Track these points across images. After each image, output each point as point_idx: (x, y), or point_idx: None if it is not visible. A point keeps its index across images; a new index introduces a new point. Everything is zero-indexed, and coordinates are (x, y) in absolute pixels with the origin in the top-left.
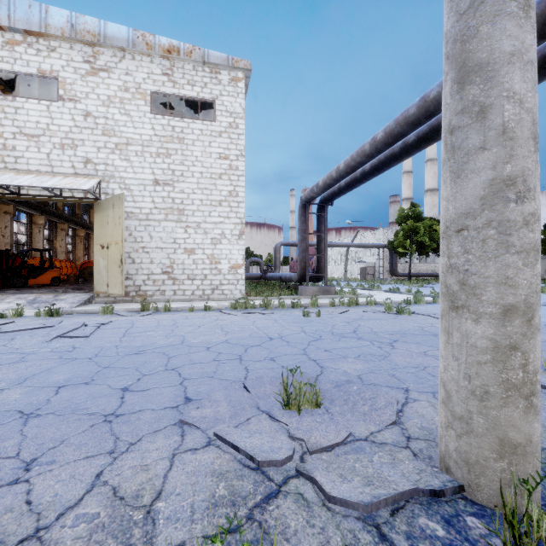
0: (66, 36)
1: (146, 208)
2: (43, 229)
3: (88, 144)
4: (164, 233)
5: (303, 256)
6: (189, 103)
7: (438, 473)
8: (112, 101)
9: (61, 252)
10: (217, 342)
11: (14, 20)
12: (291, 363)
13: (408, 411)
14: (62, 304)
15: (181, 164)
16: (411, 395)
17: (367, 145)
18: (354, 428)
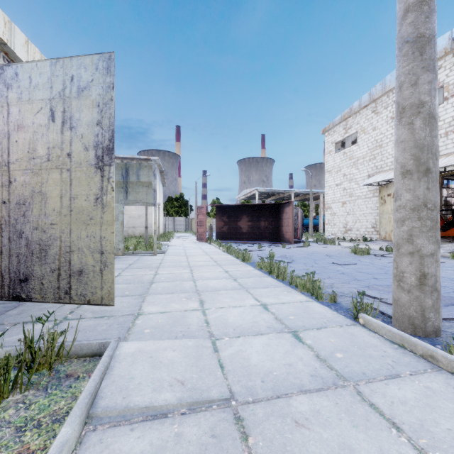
0: (447, 52)
1: None
2: None
3: None
4: None
5: None
6: None
7: None
8: None
9: None
10: None
11: None
12: None
13: None
14: None
15: None
16: None
17: None
18: None
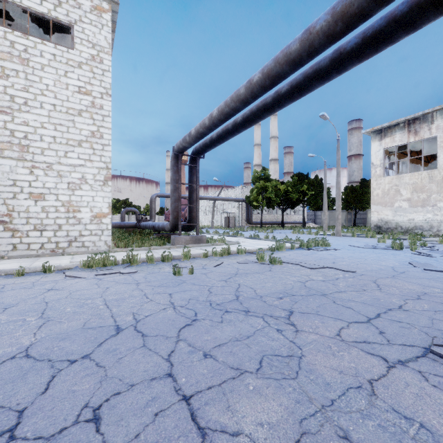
0: None
1: None
2: None
3: None
4: None
5: (175, 205)
6: (45, 30)
7: None
8: None
9: None
10: (0, 359)
11: None
12: (136, 426)
13: None
14: None
15: (24, 90)
16: None
17: (242, 88)
18: None
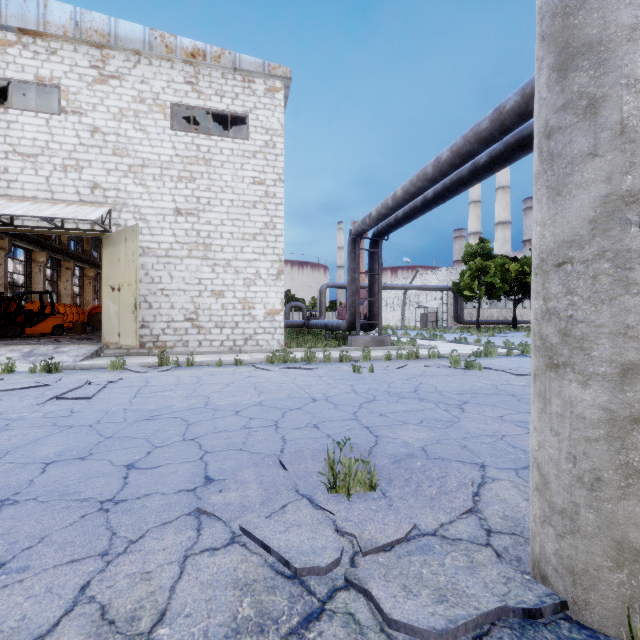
0: (69, 36)
1: (165, 243)
2: (44, 267)
3: (95, 166)
4: (187, 272)
5: (353, 300)
6: (218, 118)
7: (532, 582)
8: (124, 114)
9: (66, 295)
10: (248, 404)
11: (5, 17)
12: (338, 430)
13: (486, 495)
14: (64, 358)
15: (207, 190)
16: (489, 473)
17: (429, 167)
18: (419, 518)
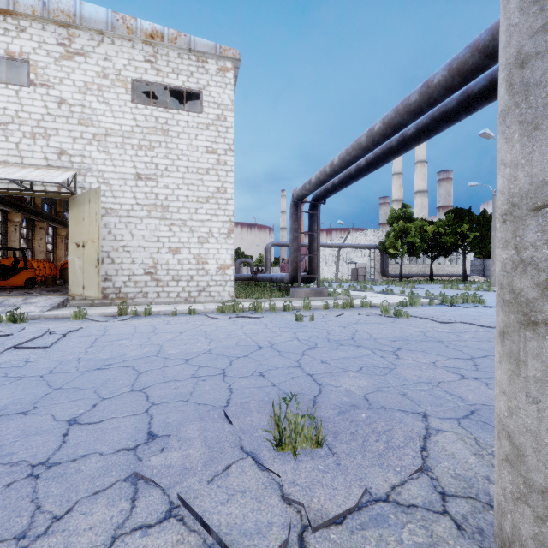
0: (37, 15)
1: (127, 204)
2: (19, 227)
3: (62, 134)
4: (146, 231)
5: (294, 256)
6: (175, 95)
7: None
8: (89, 87)
9: (40, 251)
10: (198, 353)
11: None
12: (283, 379)
13: (433, 449)
14: (31, 308)
15: (165, 157)
16: (432, 423)
17: (363, 137)
18: (369, 480)
